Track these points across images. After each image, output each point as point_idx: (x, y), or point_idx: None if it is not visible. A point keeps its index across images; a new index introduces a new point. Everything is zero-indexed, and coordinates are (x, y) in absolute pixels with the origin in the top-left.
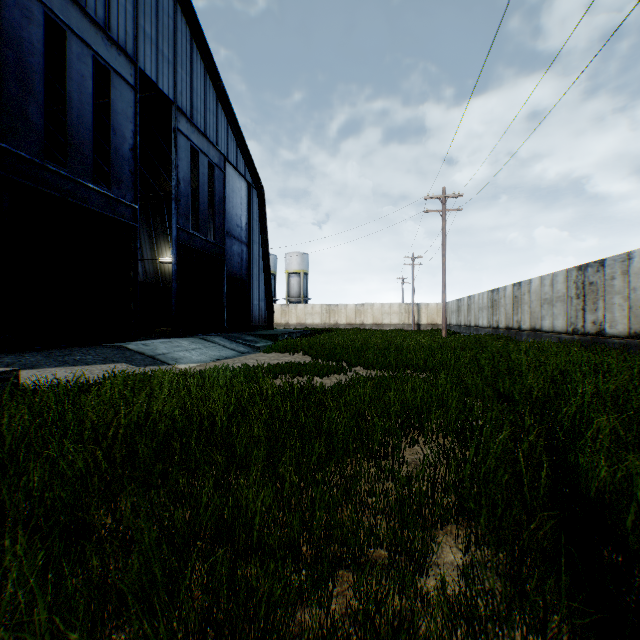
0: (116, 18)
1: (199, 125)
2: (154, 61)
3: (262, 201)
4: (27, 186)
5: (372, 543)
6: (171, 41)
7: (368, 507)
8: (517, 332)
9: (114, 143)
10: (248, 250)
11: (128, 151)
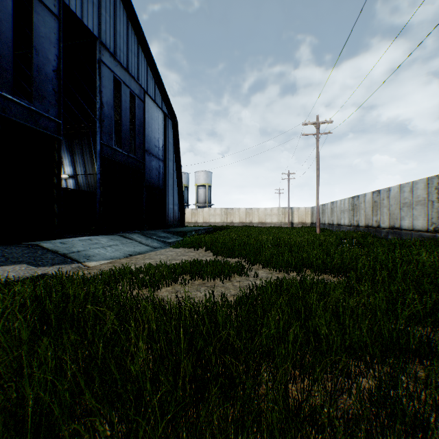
0: None
1: (122, 62)
2: None
3: (176, 129)
4: None
5: None
6: None
7: None
8: (376, 229)
9: (36, 62)
10: (164, 166)
11: (51, 72)
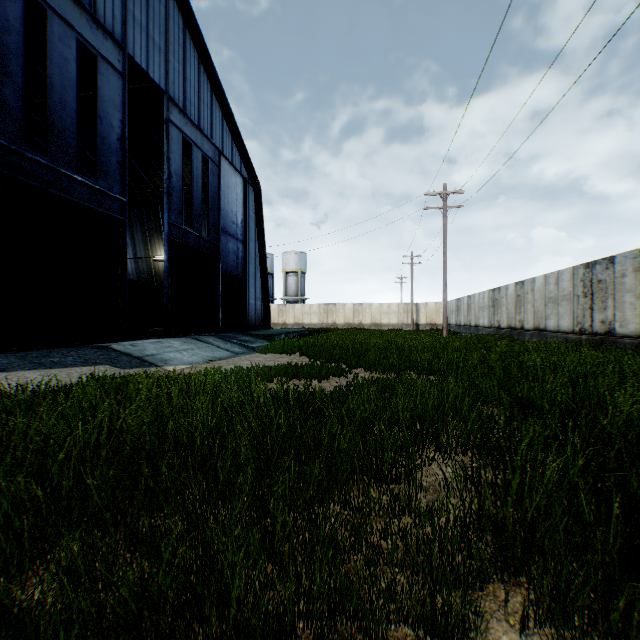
0: (103, 0)
1: (192, 117)
2: (144, 48)
3: (258, 198)
4: (3, 174)
5: (393, 617)
6: (163, 28)
7: (382, 555)
8: (520, 332)
9: (100, 132)
10: (244, 248)
11: (116, 141)
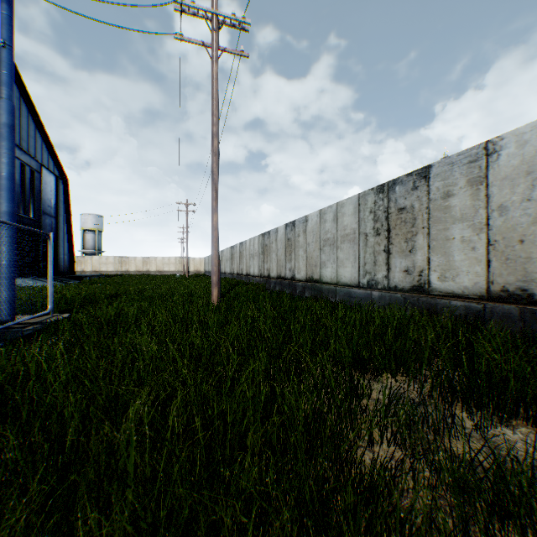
0: None
1: (25, 147)
2: None
3: (67, 187)
4: None
5: None
6: None
7: None
8: (222, 274)
9: None
10: (57, 221)
11: None
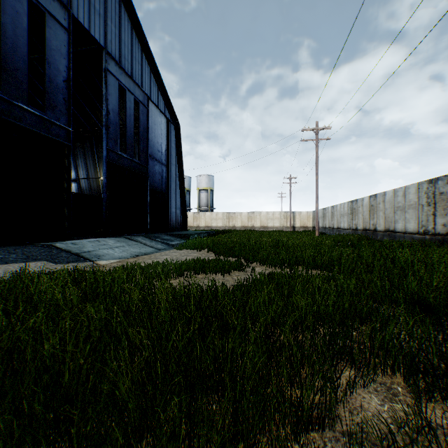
0: None
1: (126, 69)
2: (87, 12)
3: (178, 133)
4: None
5: None
6: None
7: None
8: (373, 232)
9: (48, 74)
10: (167, 170)
11: (62, 82)
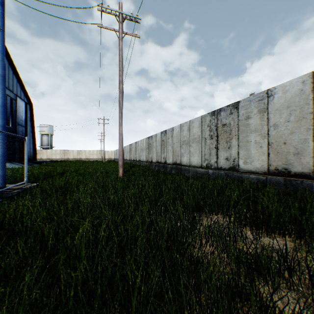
0: None
1: (7, 85)
2: None
3: (32, 108)
4: None
5: None
6: None
7: None
8: (124, 160)
9: None
10: (26, 129)
11: None
